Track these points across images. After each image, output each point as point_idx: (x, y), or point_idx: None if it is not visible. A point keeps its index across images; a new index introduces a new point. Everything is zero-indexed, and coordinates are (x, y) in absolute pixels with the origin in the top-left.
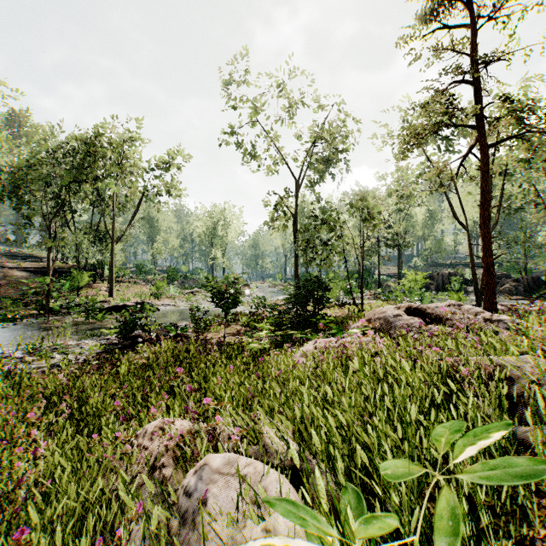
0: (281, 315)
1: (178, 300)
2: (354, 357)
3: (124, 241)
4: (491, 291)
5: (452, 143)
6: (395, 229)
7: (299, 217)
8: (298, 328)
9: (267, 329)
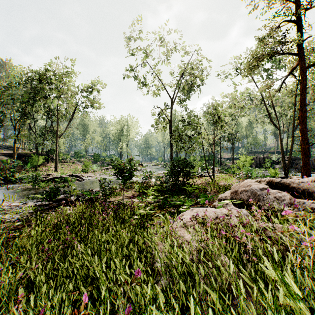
0: (162, 184)
1: (98, 173)
2: (249, 243)
3: (66, 137)
4: (307, 168)
5: (270, 74)
6: (231, 130)
7: (172, 123)
8: (173, 193)
9: (152, 194)
